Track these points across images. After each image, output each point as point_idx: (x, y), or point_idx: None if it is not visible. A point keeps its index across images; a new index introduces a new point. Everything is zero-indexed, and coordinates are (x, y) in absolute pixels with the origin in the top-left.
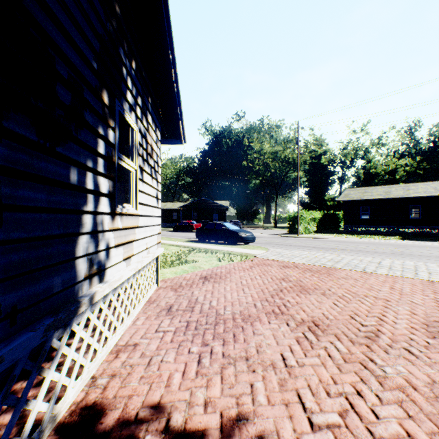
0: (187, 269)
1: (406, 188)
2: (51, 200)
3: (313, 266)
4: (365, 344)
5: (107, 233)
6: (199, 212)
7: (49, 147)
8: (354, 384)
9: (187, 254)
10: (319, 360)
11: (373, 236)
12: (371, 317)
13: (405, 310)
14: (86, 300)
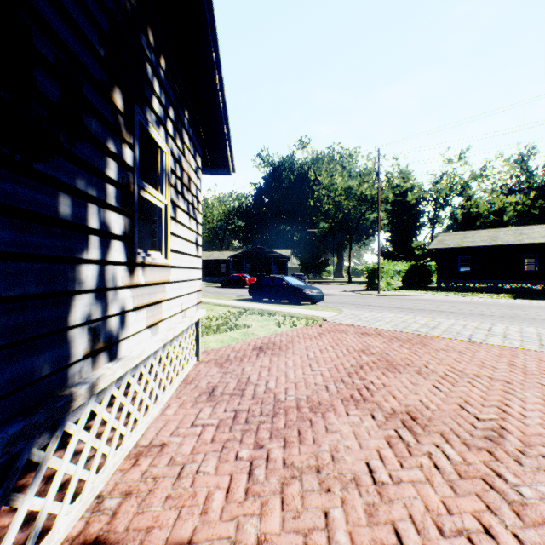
0: (237, 337)
1: (518, 233)
2: (25, 242)
3: (401, 333)
4: (487, 449)
5: (121, 291)
6: (253, 264)
7: (20, 161)
8: (479, 515)
9: (237, 317)
10: (422, 474)
11: (476, 294)
12: (489, 407)
13: (535, 397)
14: (84, 389)
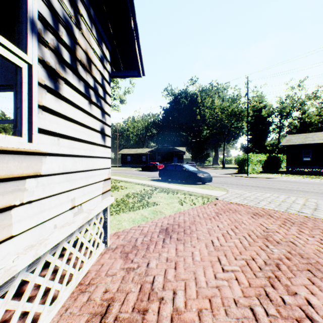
0: (147, 216)
1: None
2: None
3: (289, 215)
4: None
5: None
6: (162, 156)
7: None
8: None
9: (149, 195)
10: None
11: (319, 177)
12: None
13: None
14: None
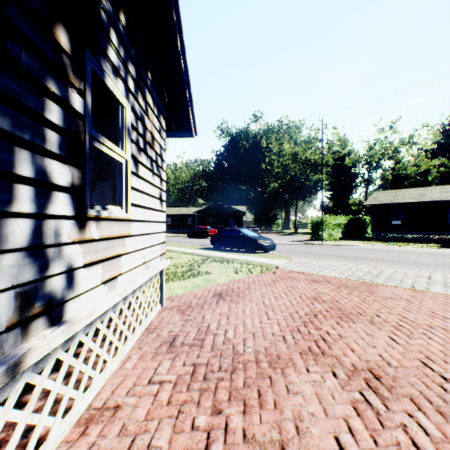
0: (199, 283)
1: (443, 191)
2: None
3: (347, 281)
4: None
5: (67, 247)
6: (214, 218)
7: None
8: None
9: (200, 264)
10: None
11: (407, 244)
12: None
13: None
14: None
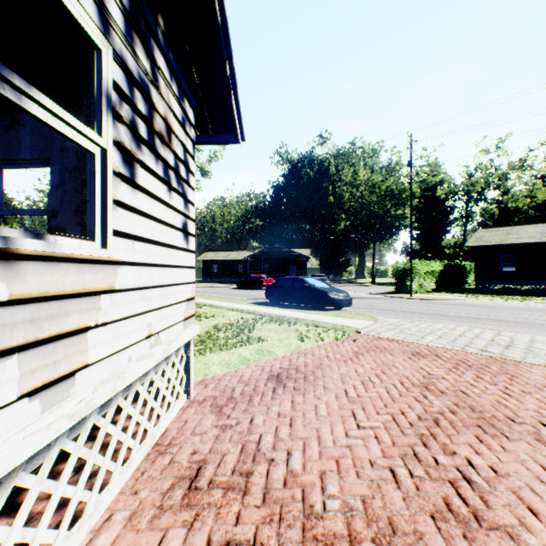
0: (248, 357)
1: None
2: None
3: (466, 355)
4: None
5: None
6: (271, 264)
7: None
8: None
9: (251, 326)
10: None
11: (527, 298)
12: None
13: None
14: None
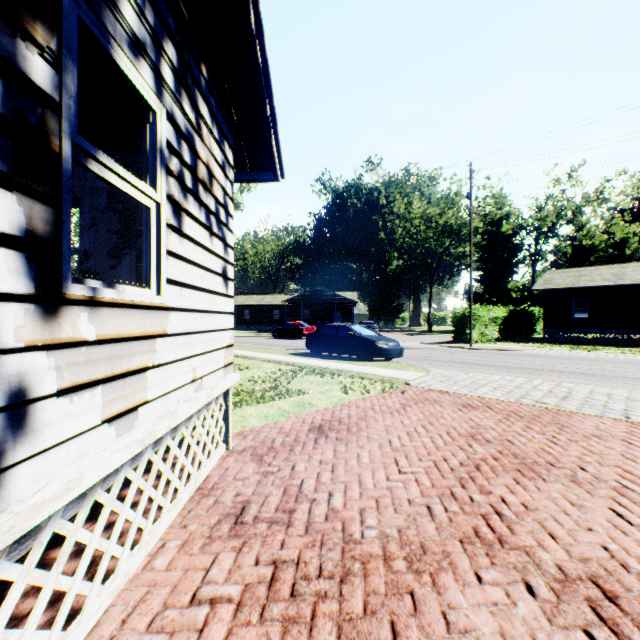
0: (288, 409)
1: None
2: None
3: (520, 406)
4: None
5: (12, 358)
6: (312, 310)
7: None
8: None
9: (290, 378)
10: None
11: (599, 348)
12: None
13: None
14: None
